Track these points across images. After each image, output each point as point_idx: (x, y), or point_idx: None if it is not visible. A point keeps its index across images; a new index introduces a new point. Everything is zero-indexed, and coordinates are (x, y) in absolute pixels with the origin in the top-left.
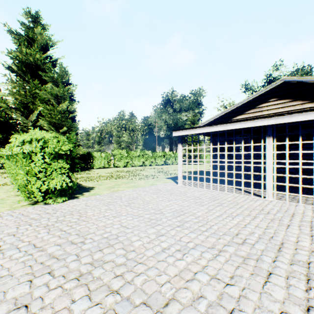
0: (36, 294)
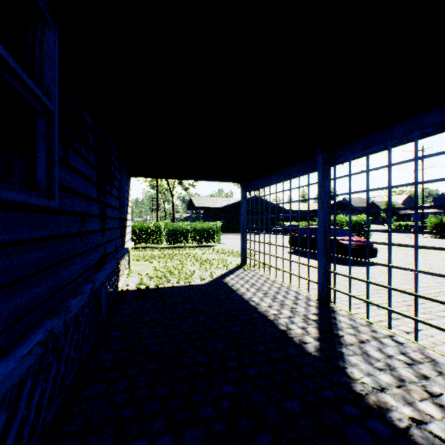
0: None
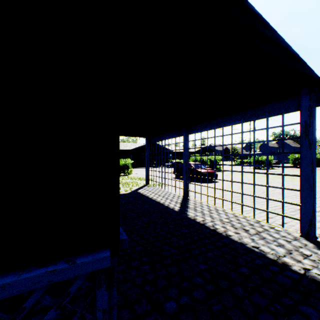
0: (293, 187)
